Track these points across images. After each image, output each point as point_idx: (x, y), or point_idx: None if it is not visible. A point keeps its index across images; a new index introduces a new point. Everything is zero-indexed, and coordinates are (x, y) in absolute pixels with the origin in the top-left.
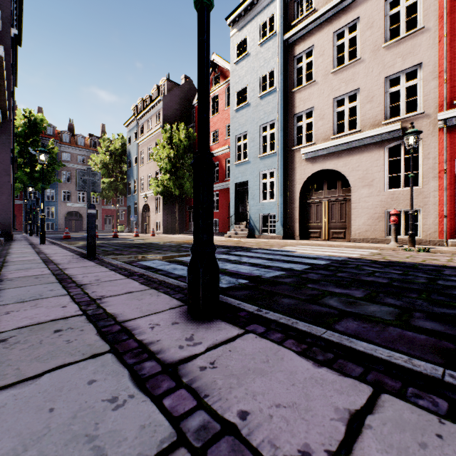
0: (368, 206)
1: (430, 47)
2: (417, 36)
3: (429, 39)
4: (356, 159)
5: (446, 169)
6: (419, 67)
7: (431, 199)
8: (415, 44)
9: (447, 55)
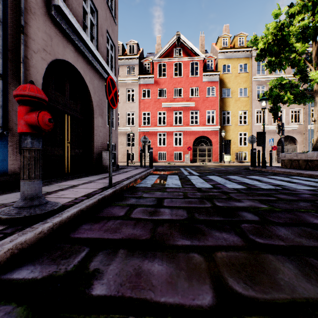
0: (122, 151)
1: (137, 109)
2: (134, 104)
3: (136, 106)
4: (119, 135)
5: (140, 143)
6: (134, 113)
7: (137, 150)
8: (134, 106)
9: (140, 112)
